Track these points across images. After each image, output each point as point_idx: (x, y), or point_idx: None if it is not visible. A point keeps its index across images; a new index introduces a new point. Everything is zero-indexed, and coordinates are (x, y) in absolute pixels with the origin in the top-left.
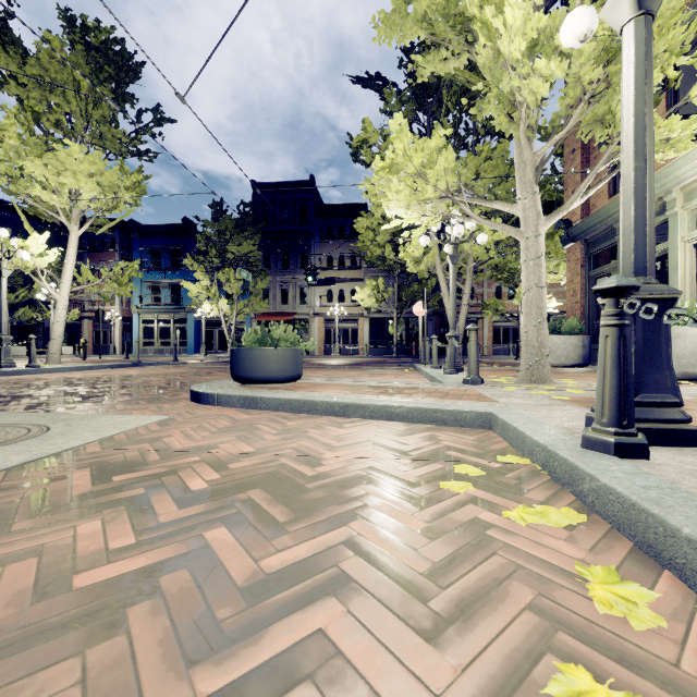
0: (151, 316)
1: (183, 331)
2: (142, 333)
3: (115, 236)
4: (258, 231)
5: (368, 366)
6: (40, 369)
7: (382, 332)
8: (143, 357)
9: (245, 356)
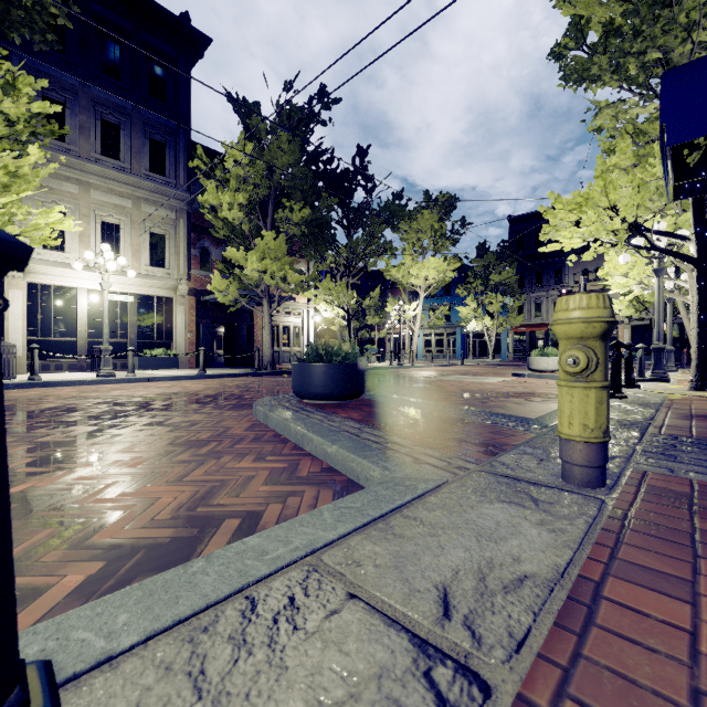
0: (430, 331)
1: (452, 342)
2: (423, 344)
3: None
4: (515, 259)
5: None
6: (417, 366)
7: (647, 339)
8: None
9: (534, 361)
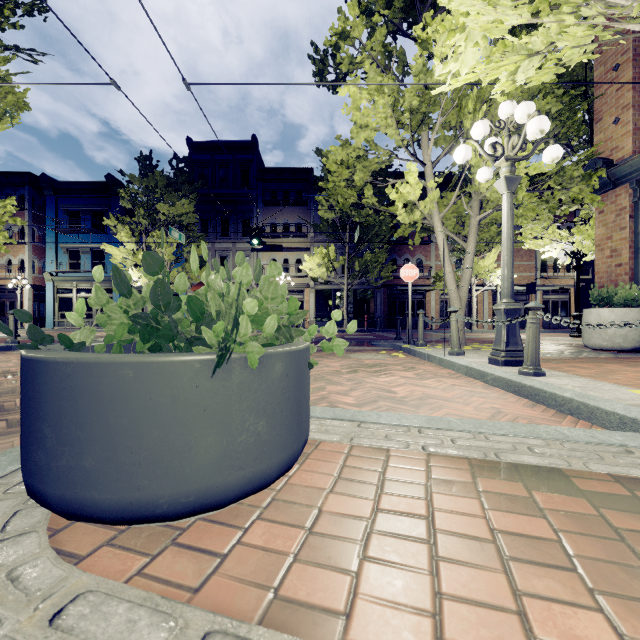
0: (69, 285)
1: None
2: (57, 304)
3: (25, 193)
4: (194, 191)
5: None
6: None
7: (329, 304)
8: (54, 332)
9: (60, 401)
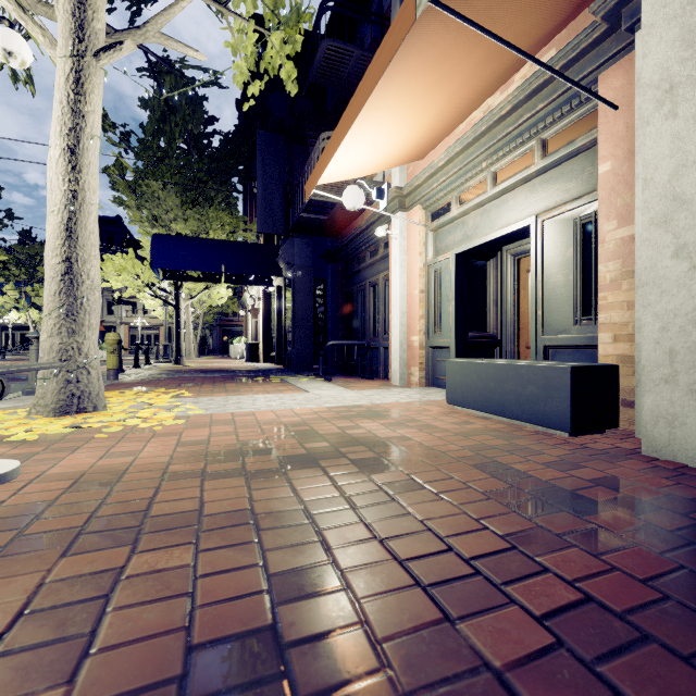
0: None
1: None
2: None
3: None
4: None
5: (152, 359)
6: None
7: None
8: None
9: None
